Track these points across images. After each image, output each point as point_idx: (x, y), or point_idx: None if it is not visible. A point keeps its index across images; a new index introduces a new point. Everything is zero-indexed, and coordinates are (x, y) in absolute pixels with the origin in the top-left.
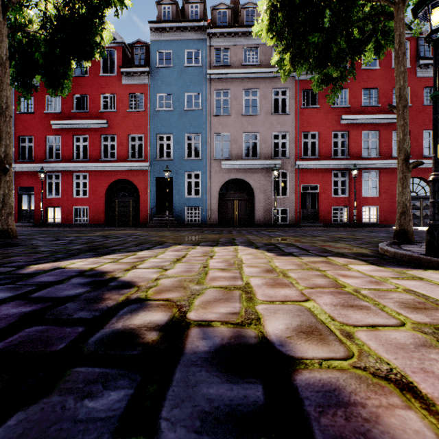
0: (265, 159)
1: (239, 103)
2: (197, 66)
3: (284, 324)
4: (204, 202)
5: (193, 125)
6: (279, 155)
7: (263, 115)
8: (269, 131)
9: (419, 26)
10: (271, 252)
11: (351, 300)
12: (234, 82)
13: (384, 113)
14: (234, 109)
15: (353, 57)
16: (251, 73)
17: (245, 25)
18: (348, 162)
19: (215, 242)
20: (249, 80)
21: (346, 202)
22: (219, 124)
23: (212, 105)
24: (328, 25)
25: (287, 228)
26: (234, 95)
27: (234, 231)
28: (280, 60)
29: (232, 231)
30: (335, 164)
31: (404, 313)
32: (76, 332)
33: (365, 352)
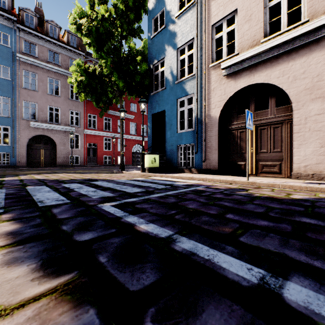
0: (65, 125)
1: (45, 85)
2: (6, 46)
3: (89, 178)
4: (13, 149)
5: (2, 90)
6: (74, 124)
7: (63, 98)
8: (68, 108)
9: (130, 97)
10: (80, 173)
11: (100, 176)
12: (41, 70)
13: (127, 113)
14: (41, 88)
15: (108, 105)
16: (54, 69)
17: (51, 37)
18: (112, 134)
19: (48, 173)
20: (53, 72)
21: (111, 153)
22: (28, 95)
23: (21, 80)
24: (99, 89)
25: (80, 167)
26: (41, 78)
27: (46, 169)
28: (79, 91)
29: (44, 169)
30: (105, 134)
31: (107, 176)
32: (56, 180)
33: (100, 178)
